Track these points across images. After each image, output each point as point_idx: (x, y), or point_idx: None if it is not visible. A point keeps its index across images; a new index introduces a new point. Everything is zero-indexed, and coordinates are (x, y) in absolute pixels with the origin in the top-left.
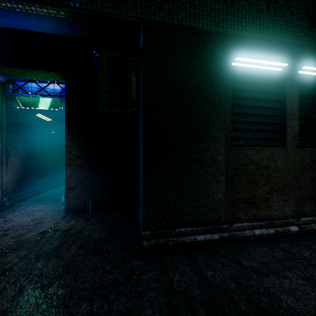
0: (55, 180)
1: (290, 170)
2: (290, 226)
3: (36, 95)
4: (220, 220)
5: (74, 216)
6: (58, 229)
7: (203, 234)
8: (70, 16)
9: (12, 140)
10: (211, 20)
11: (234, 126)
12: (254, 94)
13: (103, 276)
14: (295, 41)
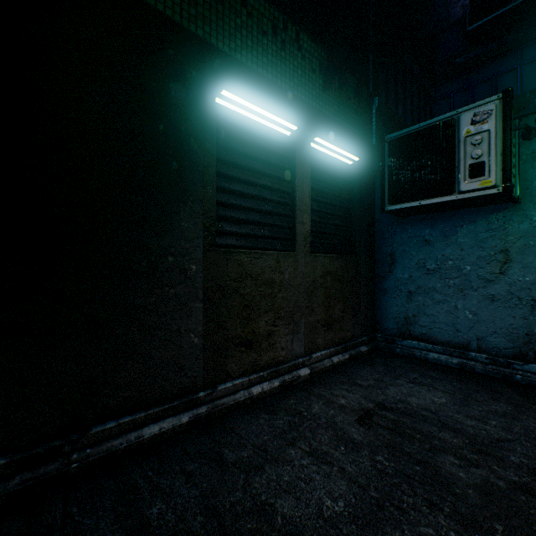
0: None
1: (301, 285)
2: (301, 369)
3: None
4: (196, 385)
5: None
6: None
7: (159, 422)
8: None
9: None
10: (182, 7)
11: (221, 212)
12: (253, 163)
13: None
14: (307, 100)
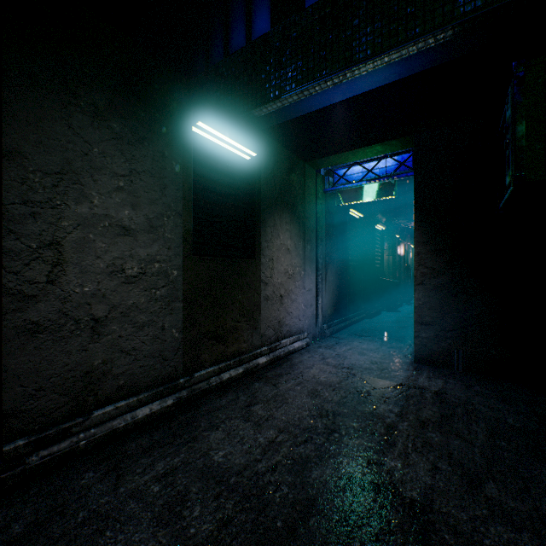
0: (364, 307)
1: None
2: None
3: (362, 183)
4: None
5: (433, 371)
6: (421, 387)
7: None
8: (461, 30)
9: (329, 249)
10: None
11: None
12: None
13: None
14: None
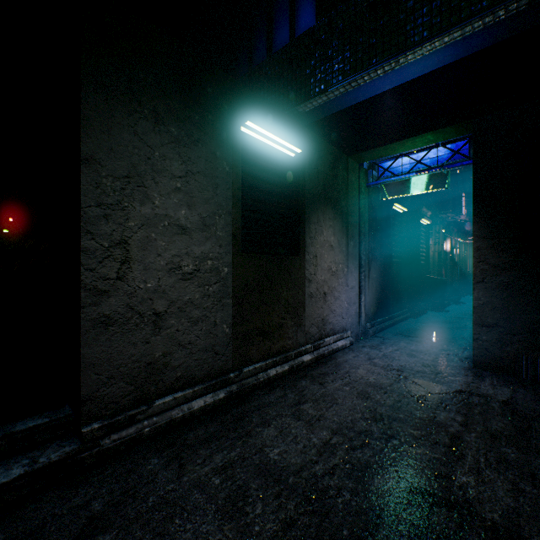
0: (408, 306)
1: None
2: None
3: (409, 175)
4: None
5: (497, 378)
6: (485, 395)
7: None
8: None
9: (372, 246)
10: None
11: None
12: None
13: None
14: None
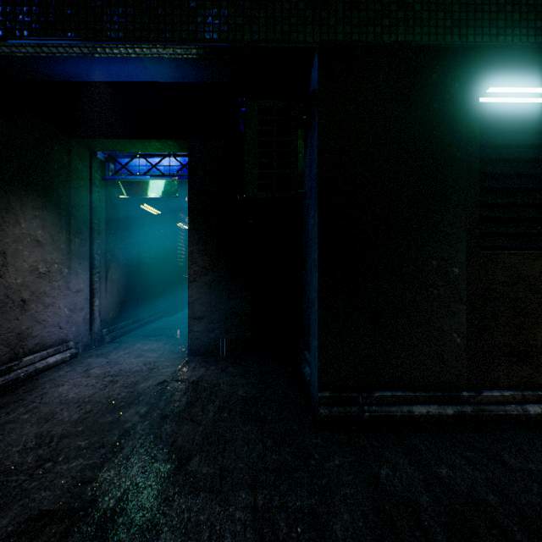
0: (165, 306)
1: None
2: None
3: (146, 177)
4: (457, 383)
5: (202, 361)
6: (182, 380)
7: (425, 405)
8: (205, 53)
9: (112, 245)
10: (437, 26)
11: (483, 213)
12: (524, 152)
13: (263, 454)
14: None
